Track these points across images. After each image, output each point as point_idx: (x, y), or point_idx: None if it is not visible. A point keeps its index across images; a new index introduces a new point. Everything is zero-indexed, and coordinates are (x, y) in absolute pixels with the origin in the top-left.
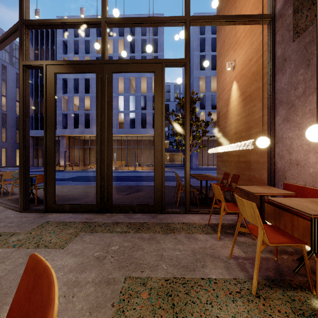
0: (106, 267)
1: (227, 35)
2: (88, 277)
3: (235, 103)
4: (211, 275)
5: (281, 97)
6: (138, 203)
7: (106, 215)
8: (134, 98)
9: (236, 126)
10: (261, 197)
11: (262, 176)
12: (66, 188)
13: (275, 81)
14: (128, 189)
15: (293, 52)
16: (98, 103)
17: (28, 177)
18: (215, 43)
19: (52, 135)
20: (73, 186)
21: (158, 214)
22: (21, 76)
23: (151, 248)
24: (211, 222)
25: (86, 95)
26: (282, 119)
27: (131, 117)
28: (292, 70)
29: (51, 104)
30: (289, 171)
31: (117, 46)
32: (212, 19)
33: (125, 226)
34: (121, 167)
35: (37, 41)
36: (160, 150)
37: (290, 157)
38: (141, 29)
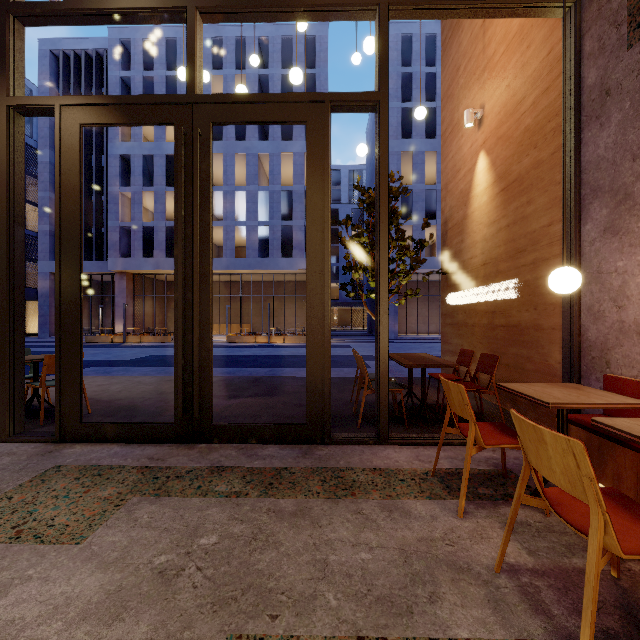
0: (179, 601)
1: (464, 53)
2: (127, 636)
3: (483, 198)
4: (457, 629)
5: (598, 179)
6: (271, 418)
7: (196, 450)
8: (268, 195)
9: (486, 249)
10: (561, 411)
11: (549, 359)
12: (119, 383)
13: (580, 144)
14: (253, 384)
15: (630, 73)
16: (178, 192)
17: (20, 362)
18: (433, 84)
19: (74, 266)
20: (135, 379)
21: (317, 446)
22: (4, 131)
23: (299, 542)
24: (440, 467)
25: (169, 190)
26: (600, 230)
27: (262, 235)
28: (626, 114)
29: (72, 196)
30: (618, 349)
31: (232, 89)
32: (440, 2)
33: (238, 479)
34: (240, 337)
35: (68, 78)
36: (320, 301)
37: (620, 315)
38: (282, 54)
